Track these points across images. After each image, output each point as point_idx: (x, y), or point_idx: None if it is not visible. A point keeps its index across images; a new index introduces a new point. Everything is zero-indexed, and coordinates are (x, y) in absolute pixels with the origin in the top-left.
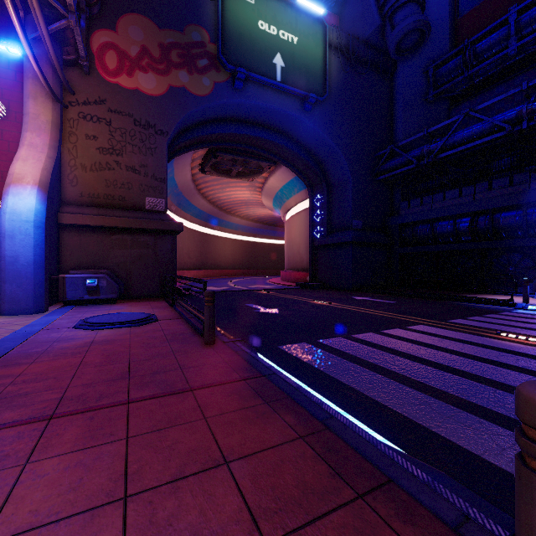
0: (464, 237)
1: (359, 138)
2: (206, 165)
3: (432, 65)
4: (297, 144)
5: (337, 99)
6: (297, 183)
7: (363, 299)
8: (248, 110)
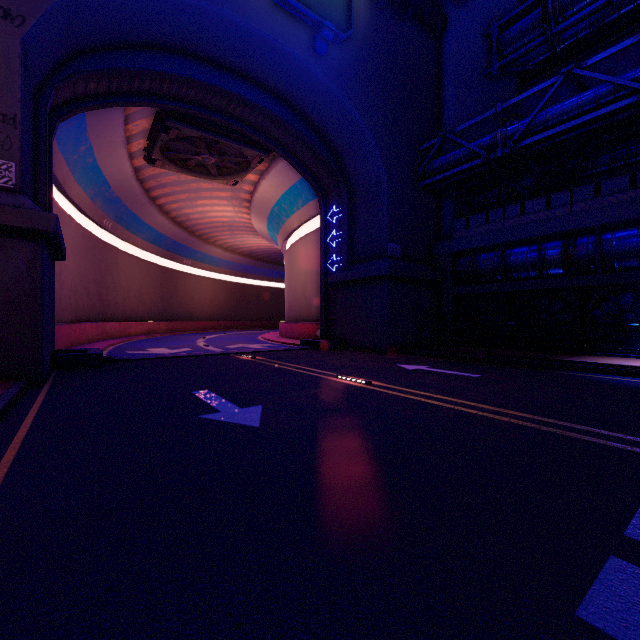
0: (552, 270)
1: (397, 119)
2: (153, 147)
3: (497, 24)
4: (303, 119)
5: (366, 49)
6: (302, 191)
7: (419, 369)
8: (216, 34)
